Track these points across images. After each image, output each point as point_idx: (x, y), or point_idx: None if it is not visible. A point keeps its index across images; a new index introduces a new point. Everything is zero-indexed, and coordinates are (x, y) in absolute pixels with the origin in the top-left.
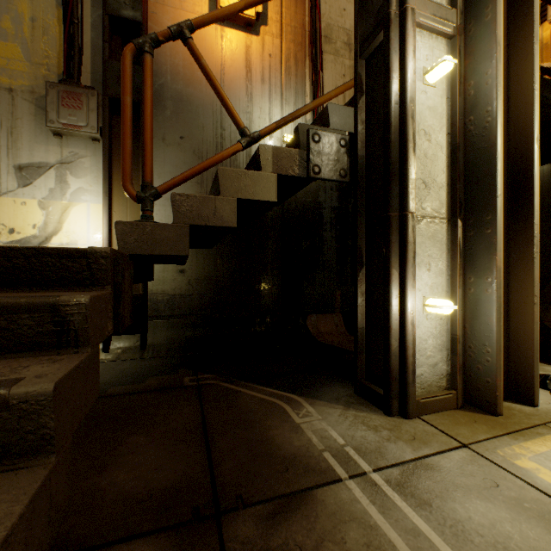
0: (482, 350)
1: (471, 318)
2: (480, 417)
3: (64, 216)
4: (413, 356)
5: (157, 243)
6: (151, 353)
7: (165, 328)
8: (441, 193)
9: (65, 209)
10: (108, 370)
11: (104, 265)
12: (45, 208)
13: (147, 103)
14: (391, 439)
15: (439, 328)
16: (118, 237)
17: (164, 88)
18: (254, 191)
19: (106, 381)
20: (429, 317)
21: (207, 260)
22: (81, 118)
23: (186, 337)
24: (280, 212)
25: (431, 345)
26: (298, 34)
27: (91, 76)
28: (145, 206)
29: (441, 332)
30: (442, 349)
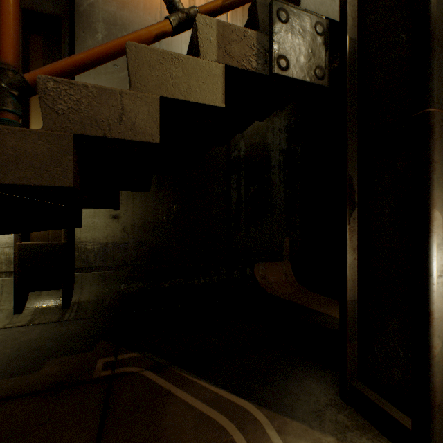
0: None
1: None
2: None
3: None
4: None
5: (10, 162)
6: (75, 313)
7: (95, 281)
8: None
9: None
10: (4, 344)
11: None
12: None
13: None
14: None
15: None
16: None
17: (95, 8)
18: (188, 87)
19: None
20: None
21: (145, 204)
22: None
23: (119, 291)
24: (225, 153)
25: None
26: None
27: None
28: None
29: None
30: None
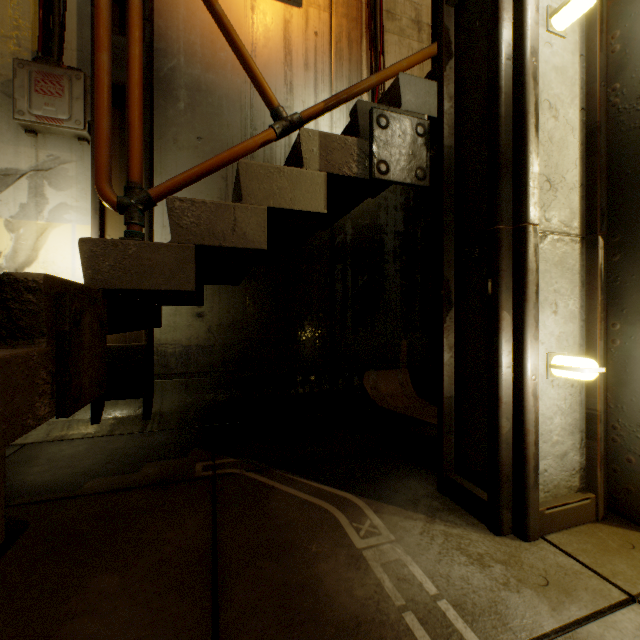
0: (636, 434)
1: (616, 384)
2: (639, 539)
3: (40, 241)
4: (536, 445)
5: (146, 271)
6: (157, 424)
7: (177, 390)
8: (572, 197)
9: (42, 232)
10: (92, 451)
11: (33, 304)
12: (14, 230)
13: (133, 65)
14: (510, 584)
15: (569, 400)
16: (84, 262)
17: (176, 73)
18: (292, 197)
19: (85, 470)
20: (555, 383)
21: (234, 300)
22: (61, 109)
23: (205, 401)
24: (328, 237)
25: (559, 426)
26: (352, 6)
27: (78, 54)
28: (129, 217)
29: (572, 406)
30: (573, 432)
